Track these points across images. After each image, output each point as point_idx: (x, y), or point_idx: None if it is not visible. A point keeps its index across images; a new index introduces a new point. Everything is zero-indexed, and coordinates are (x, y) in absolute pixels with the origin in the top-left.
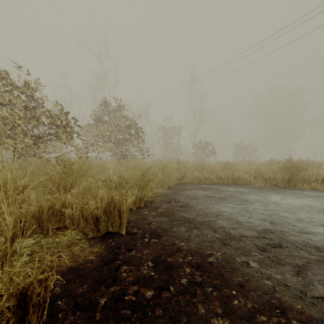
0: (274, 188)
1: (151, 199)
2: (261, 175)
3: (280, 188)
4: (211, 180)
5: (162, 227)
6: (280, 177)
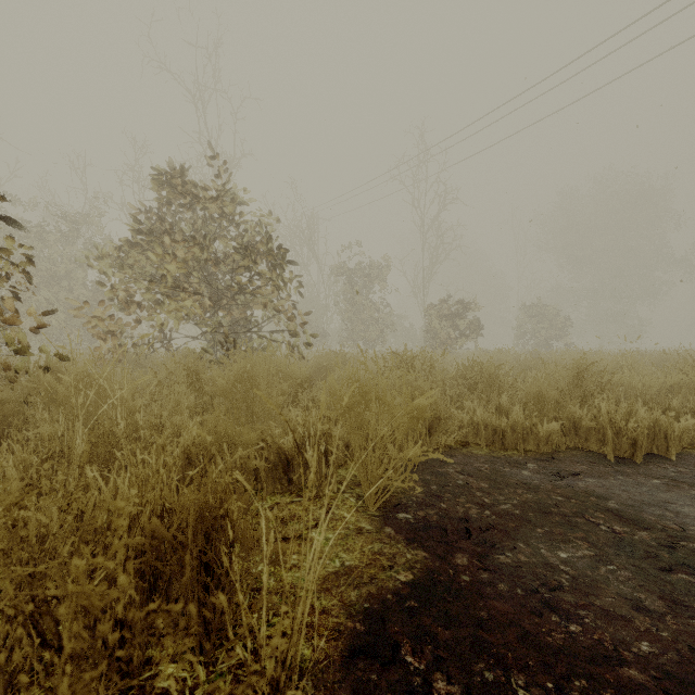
0: None
1: None
2: None
3: None
4: (546, 440)
5: None
6: None
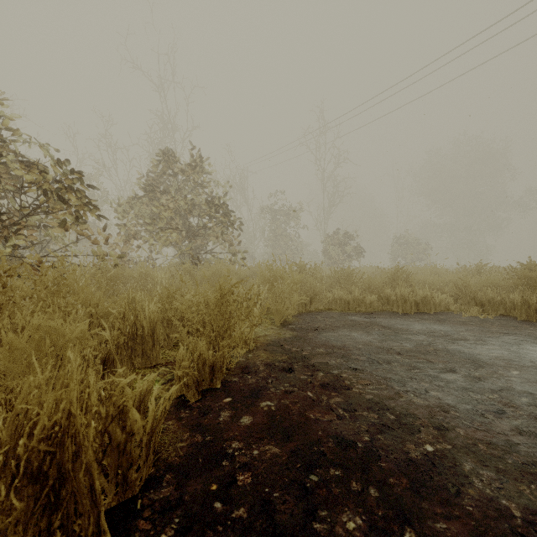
0: (510, 324)
1: (243, 360)
2: (472, 296)
3: (523, 324)
4: (370, 305)
5: (276, 510)
6: (517, 300)
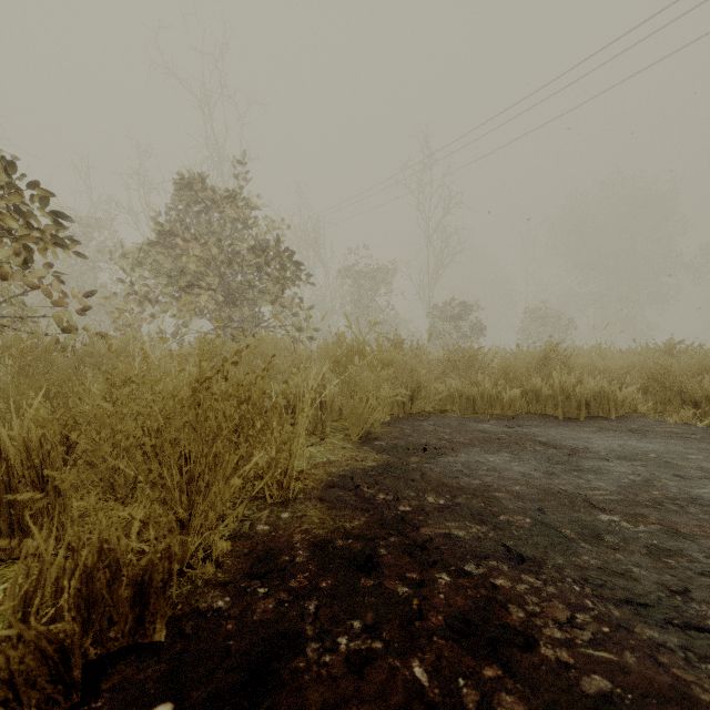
0: None
1: (264, 529)
2: (677, 389)
3: None
4: (509, 404)
5: None
6: None
